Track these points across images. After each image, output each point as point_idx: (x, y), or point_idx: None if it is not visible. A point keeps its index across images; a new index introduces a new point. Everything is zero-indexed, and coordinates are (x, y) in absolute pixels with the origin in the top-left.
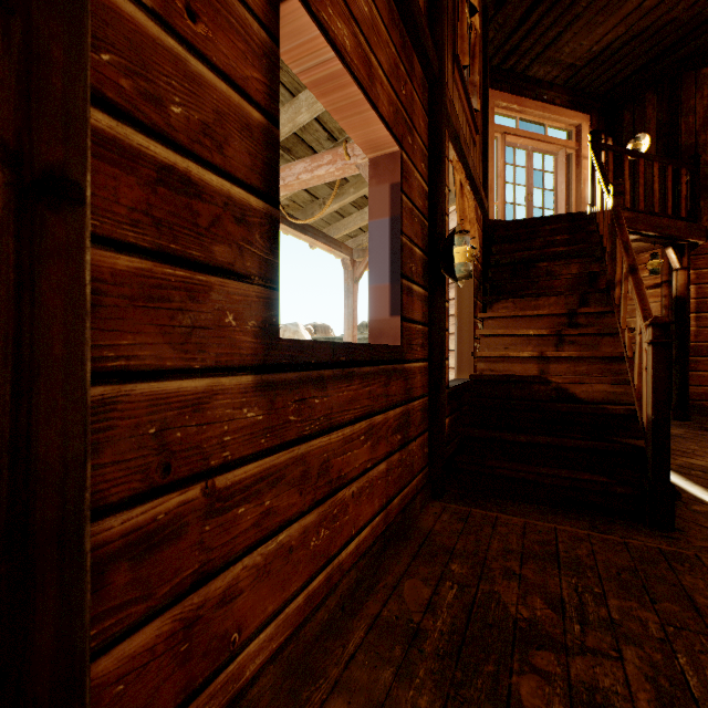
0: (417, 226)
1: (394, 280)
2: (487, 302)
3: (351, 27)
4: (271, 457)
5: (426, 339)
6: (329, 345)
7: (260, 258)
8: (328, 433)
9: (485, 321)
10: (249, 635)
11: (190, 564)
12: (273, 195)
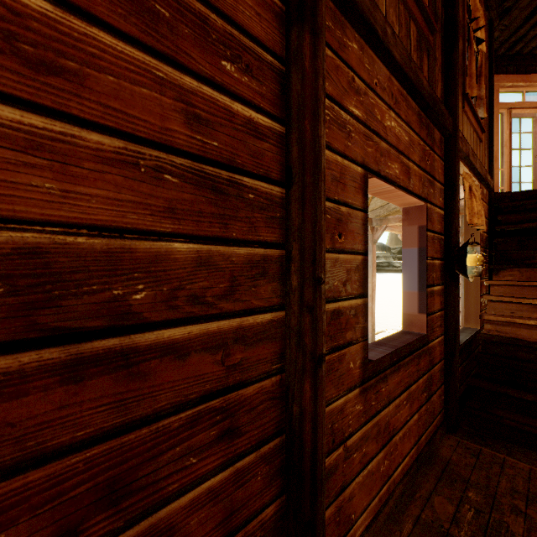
0: (436, 244)
1: (421, 289)
2: (493, 269)
3: (399, 159)
4: (365, 426)
5: (442, 319)
6: (388, 355)
7: (361, 327)
8: (388, 405)
9: (491, 287)
10: (357, 516)
11: (339, 482)
12: (366, 291)
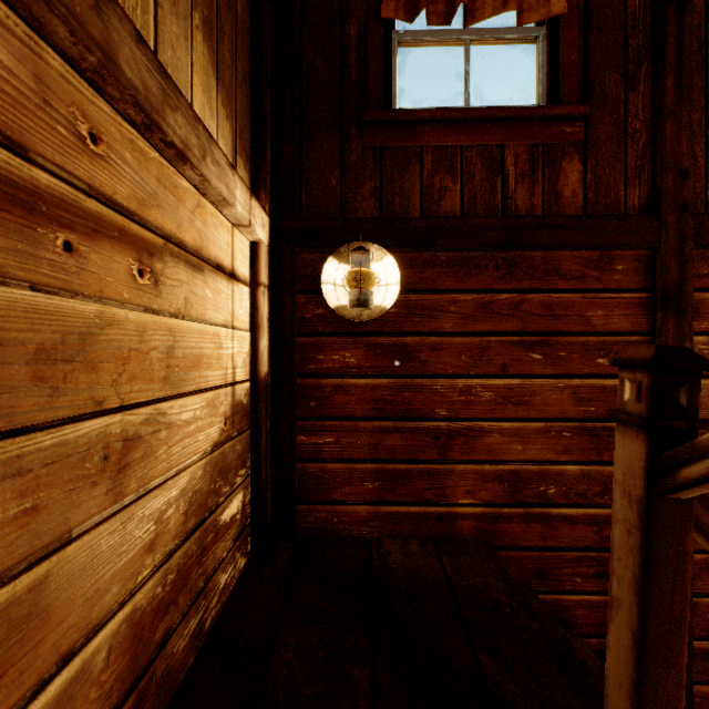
0: None
1: None
2: None
3: None
4: None
5: None
6: None
7: None
8: None
9: None
10: None
11: None
12: None
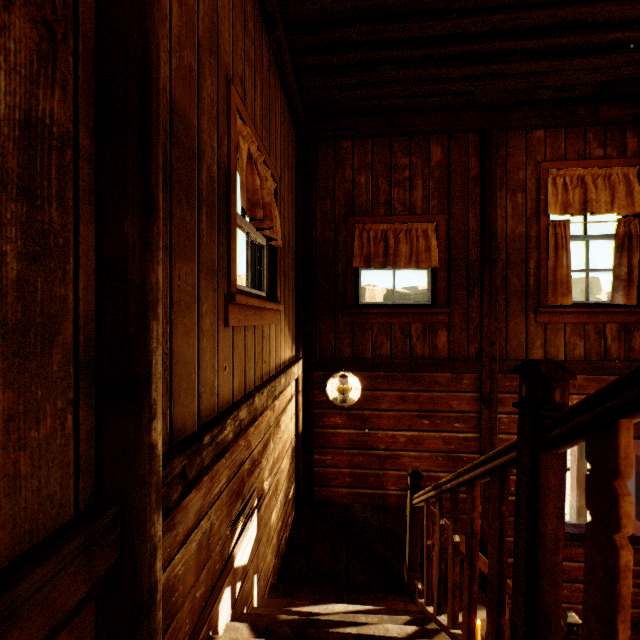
0: None
1: (636, 502)
2: None
3: None
4: None
5: None
6: (568, 533)
7: None
8: (568, 561)
9: None
10: None
11: None
12: None
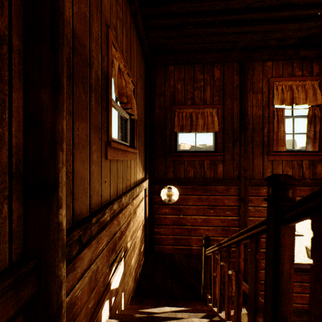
0: None
1: None
2: None
3: None
4: None
5: None
6: None
7: None
8: None
9: None
10: None
11: None
12: None
